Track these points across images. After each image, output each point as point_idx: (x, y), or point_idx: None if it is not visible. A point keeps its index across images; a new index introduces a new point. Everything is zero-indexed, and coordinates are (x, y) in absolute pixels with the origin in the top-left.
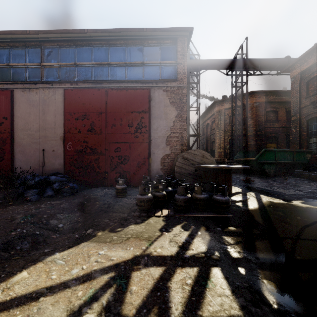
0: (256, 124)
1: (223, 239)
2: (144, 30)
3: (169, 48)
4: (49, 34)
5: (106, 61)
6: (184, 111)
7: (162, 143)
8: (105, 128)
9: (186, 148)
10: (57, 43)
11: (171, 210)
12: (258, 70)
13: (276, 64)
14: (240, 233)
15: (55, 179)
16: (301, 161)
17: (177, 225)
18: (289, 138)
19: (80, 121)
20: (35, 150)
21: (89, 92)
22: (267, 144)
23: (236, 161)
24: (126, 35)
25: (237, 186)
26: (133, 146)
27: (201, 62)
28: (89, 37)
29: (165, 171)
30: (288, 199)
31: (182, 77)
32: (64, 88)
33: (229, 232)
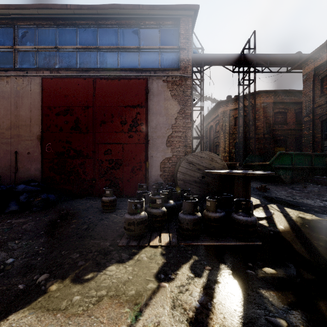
0: (264, 126)
1: (263, 298)
2: (140, 8)
3: (170, 30)
4: (23, 10)
5: (94, 44)
6: (187, 106)
7: (161, 145)
8: (93, 126)
9: (190, 150)
10: (33, 21)
11: (173, 235)
12: (267, 67)
13: (286, 60)
14: (286, 281)
15: (24, 188)
16: (320, 165)
17: (182, 263)
18: (298, 142)
19: (62, 116)
20: (5, 152)
21: (73, 81)
22: (275, 147)
23: (246, 166)
24: (118, 13)
25: (252, 197)
26: (127, 147)
27: (205, 56)
28: (73, 15)
29: (166, 177)
30: (321, 213)
31: (186, 64)
32: (41, 76)
33: (267, 279)
